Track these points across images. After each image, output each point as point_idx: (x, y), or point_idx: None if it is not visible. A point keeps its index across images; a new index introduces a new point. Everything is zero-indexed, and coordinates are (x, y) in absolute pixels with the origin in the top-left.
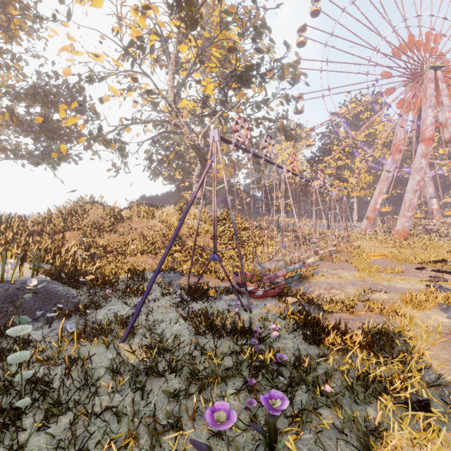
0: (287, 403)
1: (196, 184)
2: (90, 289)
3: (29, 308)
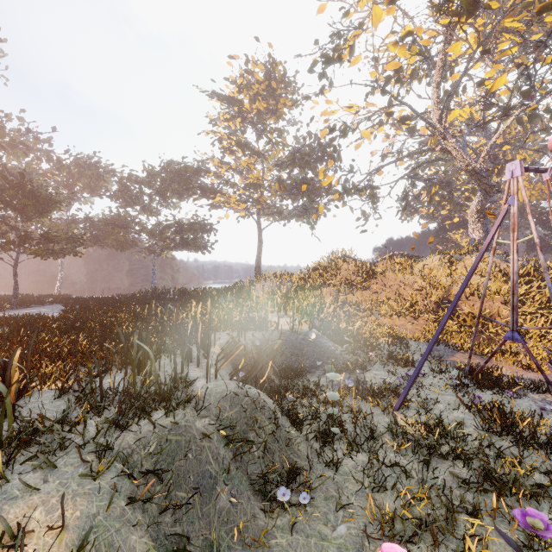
0: None
1: (474, 221)
2: (354, 350)
3: (310, 357)
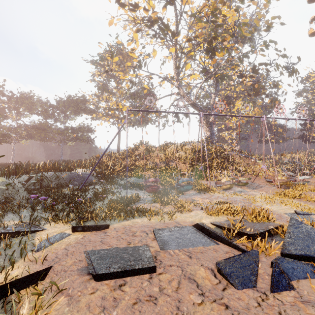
0: (43, 198)
1: (206, 127)
2: (97, 179)
3: (78, 181)
